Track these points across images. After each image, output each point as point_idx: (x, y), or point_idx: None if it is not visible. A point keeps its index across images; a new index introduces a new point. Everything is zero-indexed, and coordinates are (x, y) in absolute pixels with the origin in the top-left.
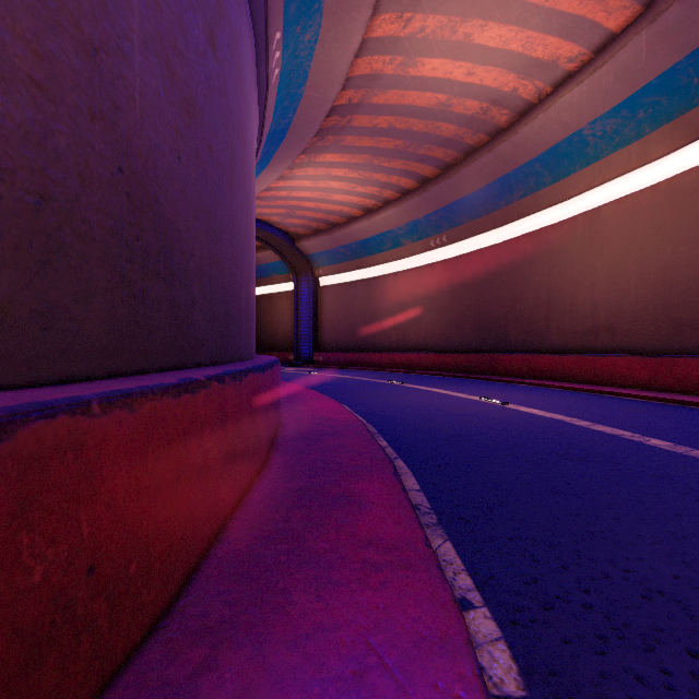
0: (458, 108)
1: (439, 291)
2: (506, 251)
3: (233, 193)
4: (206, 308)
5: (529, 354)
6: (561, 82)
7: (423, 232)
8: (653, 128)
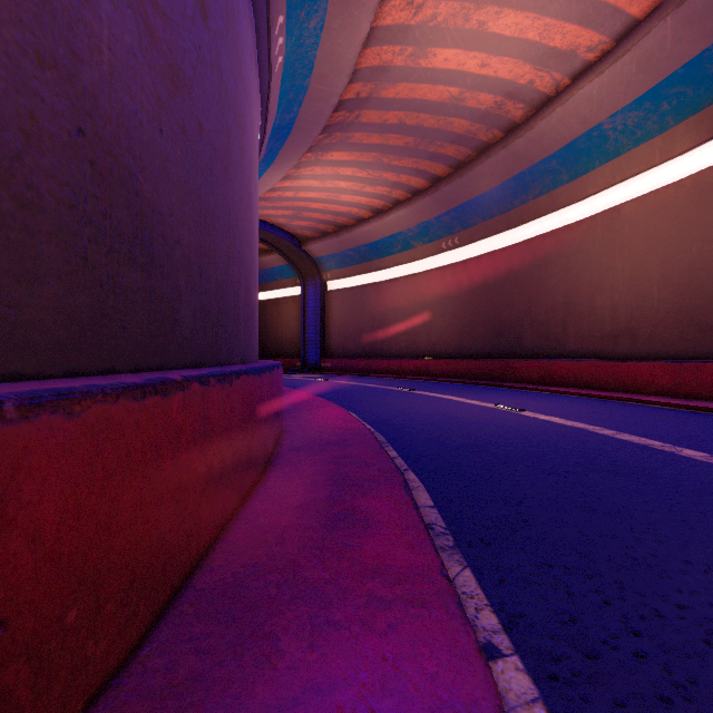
0: (471, 102)
1: (451, 294)
2: (521, 253)
3: (229, 181)
4: (196, 303)
5: (545, 360)
6: (580, 73)
7: (434, 233)
8: (678, 120)
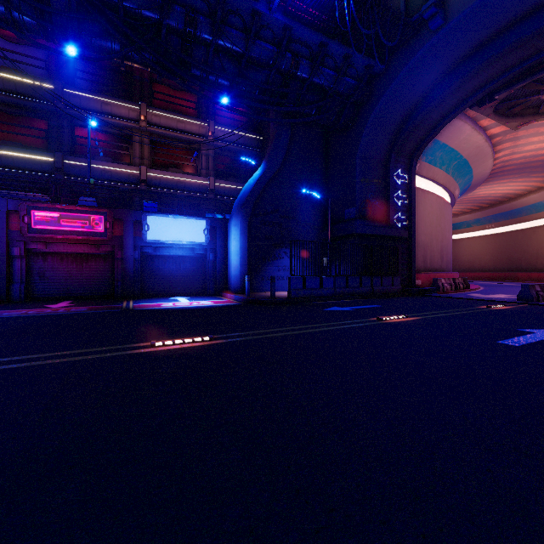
0: (493, 195)
1: (491, 246)
2: (520, 233)
3: None
4: None
5: (528, 272)
6: (530, 191)
7: (482, 222)
8: None
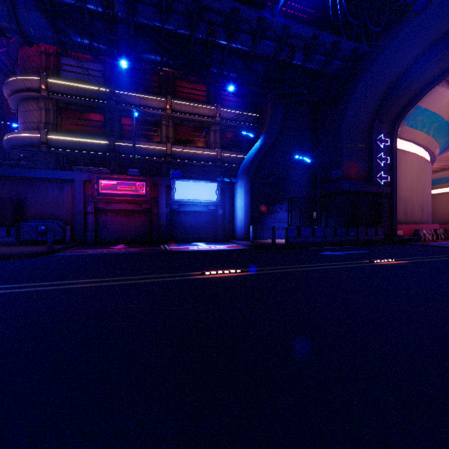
0: None
1: None
2: None
3: None
4: None
5: None
6: None
7: None
8: None
